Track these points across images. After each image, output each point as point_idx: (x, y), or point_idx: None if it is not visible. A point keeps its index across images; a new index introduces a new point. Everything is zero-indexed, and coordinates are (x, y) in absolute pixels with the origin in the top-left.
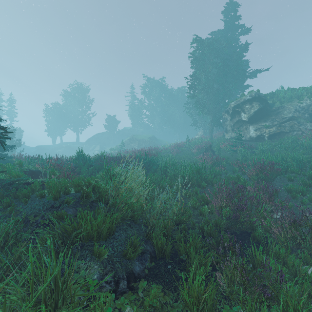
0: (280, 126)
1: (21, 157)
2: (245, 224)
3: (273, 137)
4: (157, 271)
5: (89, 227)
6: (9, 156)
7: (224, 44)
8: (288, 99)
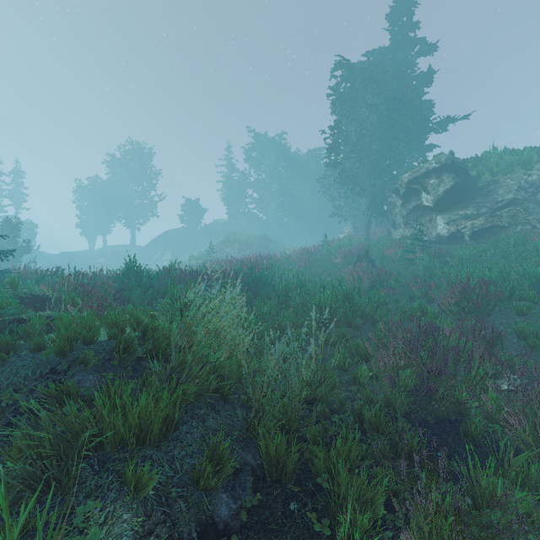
0: (491, 216)
1: (25, 271)
2: (445, 404)
3: (480, 235)
4: (267, 514)
5: (118, 422)
6: (4, 270)
7: (389, 71)
8: (506, 168)
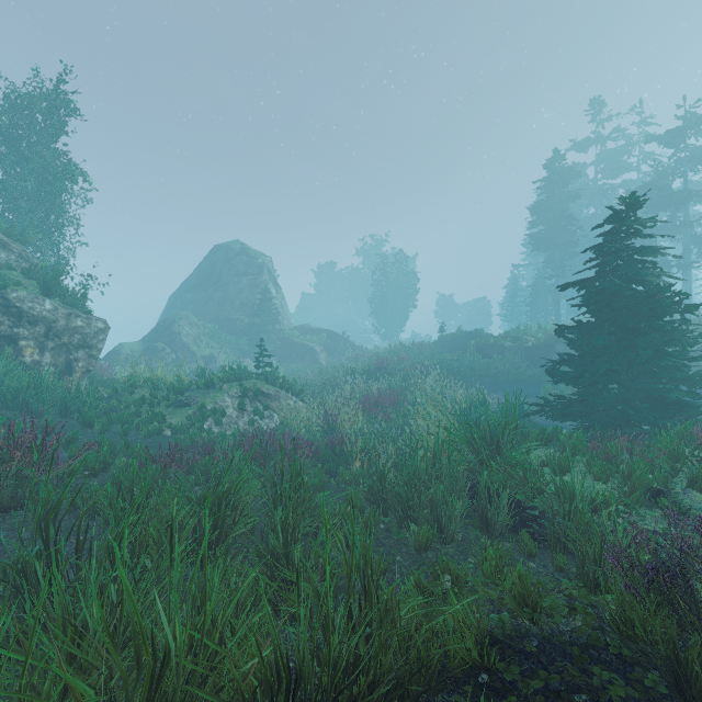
0: None
1: None
2: None
3: None
4: None
5: None
6: None
7: None
8: None
